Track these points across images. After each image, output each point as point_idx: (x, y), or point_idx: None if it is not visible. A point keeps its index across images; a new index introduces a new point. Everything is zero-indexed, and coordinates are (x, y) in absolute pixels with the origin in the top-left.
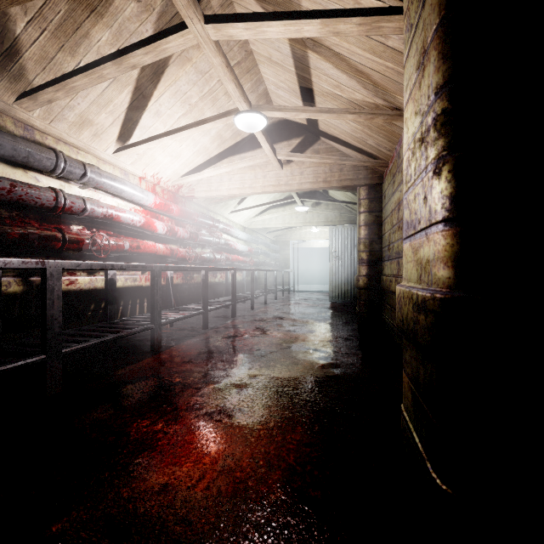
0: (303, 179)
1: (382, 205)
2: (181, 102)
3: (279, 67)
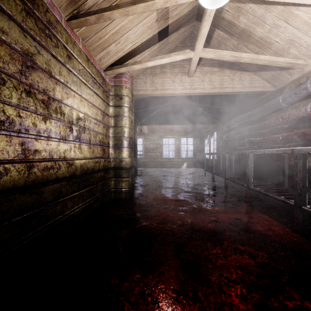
0: None
1: None
2: None
3: None
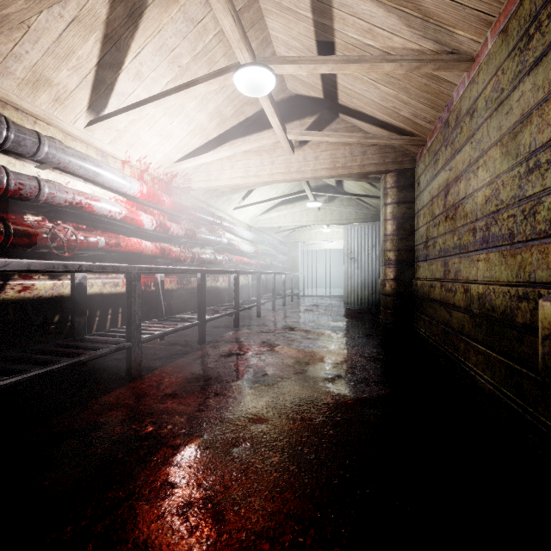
0: (319, 165)
1: (414, 194)
2: (168, 62)
3: (291, 15)
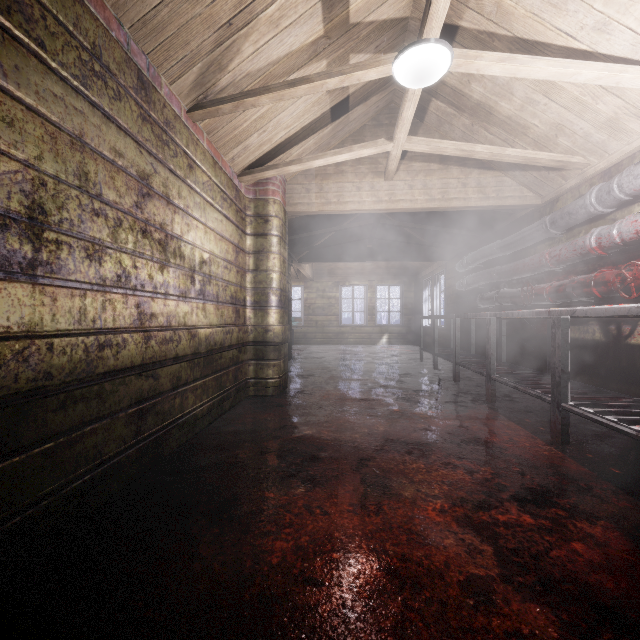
0: None
1: None
2: None
3: None
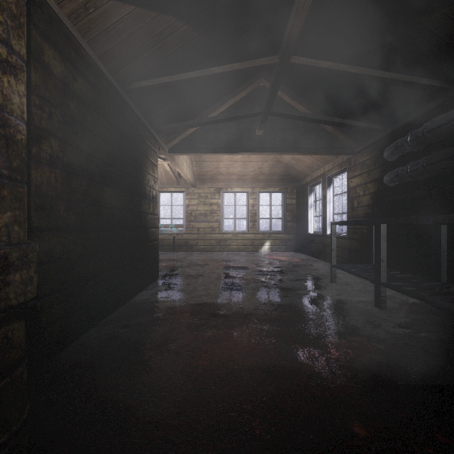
0: None
1: None
2: None
3: None
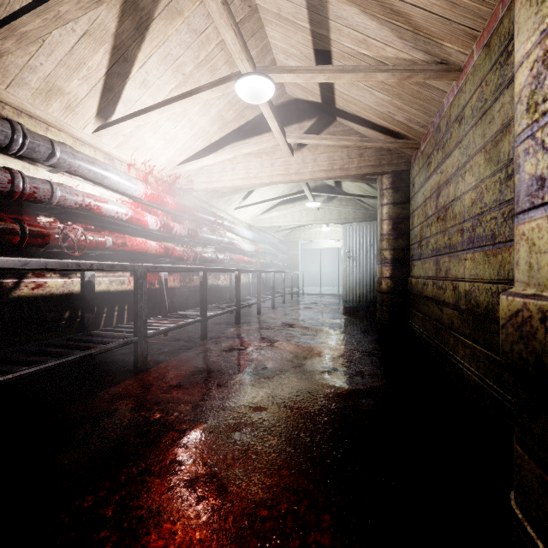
0: (317, 167)
1: (410, 195)
2: (172, 70)
3: (289, 25)
